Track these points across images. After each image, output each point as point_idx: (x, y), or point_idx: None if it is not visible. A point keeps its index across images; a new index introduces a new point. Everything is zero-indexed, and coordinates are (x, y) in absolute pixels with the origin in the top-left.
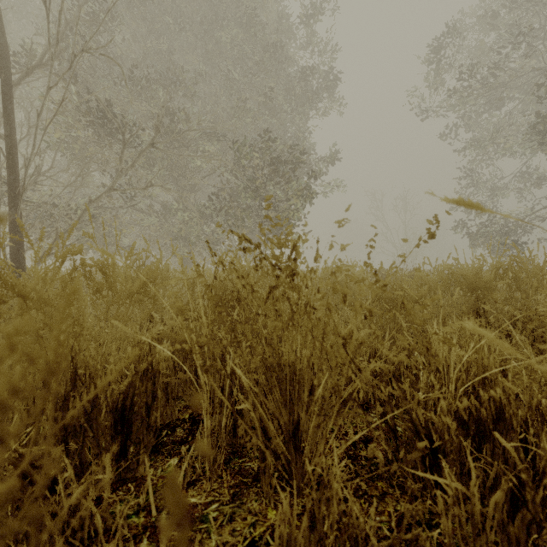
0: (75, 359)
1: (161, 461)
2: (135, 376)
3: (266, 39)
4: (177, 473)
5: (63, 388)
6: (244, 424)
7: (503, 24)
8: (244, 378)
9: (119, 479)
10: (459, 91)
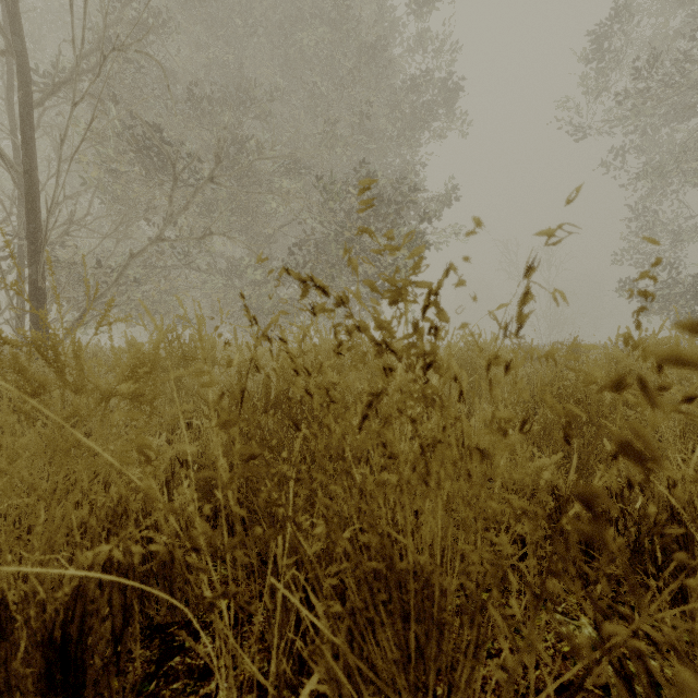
0: None
1: None
2: (86, 576)
3: (362, 39)
4: None
5: None
6: None
7: None
8: (309, 615)
9: None
10: (631, 95)
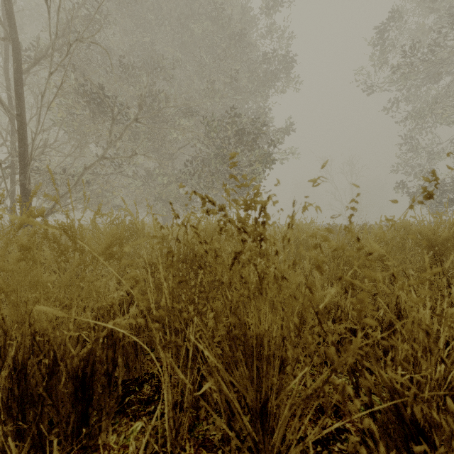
0: (33, 326)
1: (125, 424)
2: (95, 343)
3: (232, 29)
4: (139, 441)
5: (20, 356)
6: (206, 405)
7: (442, 7)
8: (207, 353)
9: (80, 447)
10: (401, 67)
